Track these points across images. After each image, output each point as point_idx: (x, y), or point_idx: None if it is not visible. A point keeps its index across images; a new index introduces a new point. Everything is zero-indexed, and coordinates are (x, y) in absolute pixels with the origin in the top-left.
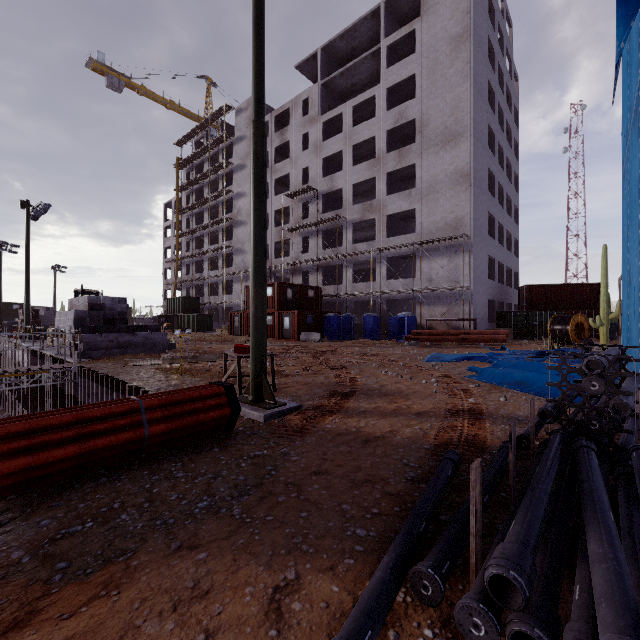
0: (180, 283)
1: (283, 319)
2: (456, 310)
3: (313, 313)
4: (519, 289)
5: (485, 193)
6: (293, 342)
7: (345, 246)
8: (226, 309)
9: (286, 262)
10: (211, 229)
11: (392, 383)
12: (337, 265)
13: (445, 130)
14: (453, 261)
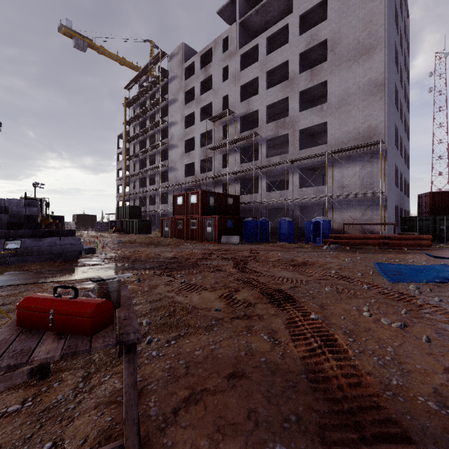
0: (128, 196)
1: (206, 223)
2: (369, 215)
3: (233, 218)
4: (418, 196)
5: (393, 106)
6: (214, 245)
7: (260, 160)
8: (162, 216)
9: (209, 175)
10: (151, 152)
11: (448, 378)
12: (253, 176)
13: (358, 45)
14: (366, 168)
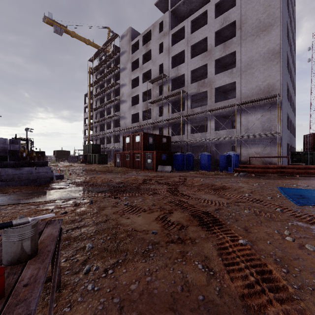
0: (92, 137)
1: (146, 156)
2: (268, 150)
3: (166, 152)
4: (304, 136)
5: (286, 69)
6: (153, 172)
7: (186, 110)
8: (116, 151)
9: (149, 122)
10: (107, 106)
11: None
12: (181, 122)
13: (259, 23)
14: (266, 115)
